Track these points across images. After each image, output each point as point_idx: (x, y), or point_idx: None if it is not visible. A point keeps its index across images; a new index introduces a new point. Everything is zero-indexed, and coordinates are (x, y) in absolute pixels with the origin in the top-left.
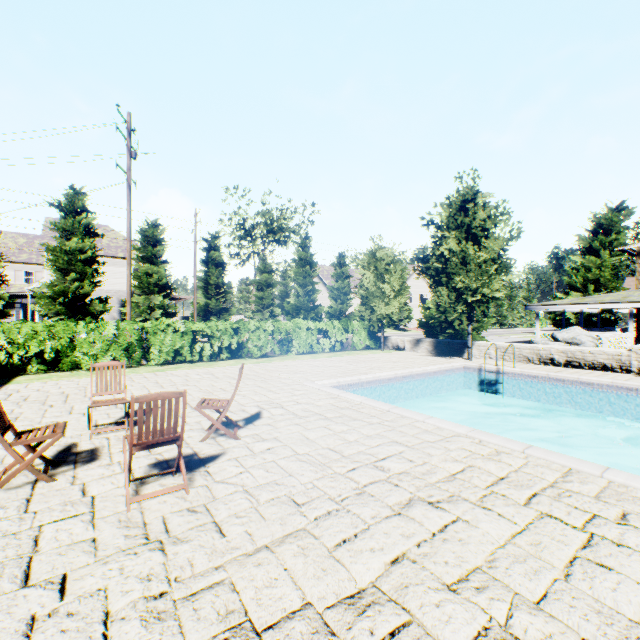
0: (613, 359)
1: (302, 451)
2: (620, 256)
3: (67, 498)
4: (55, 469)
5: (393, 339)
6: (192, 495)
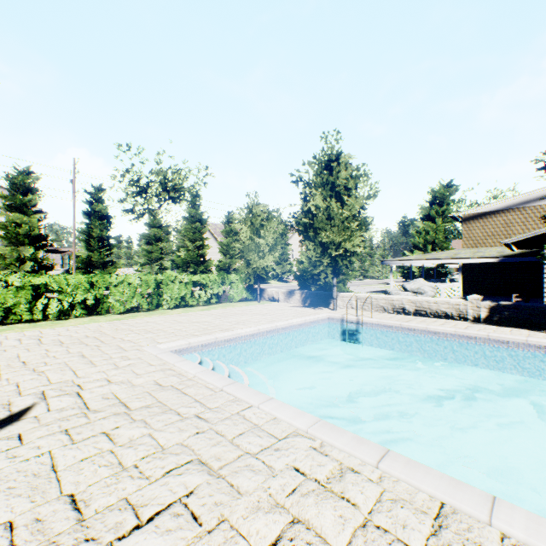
0: (453, 308)
1: (5, 515)
2: (449, 223)
3: None
4: None
5: (269, 291)
6: None
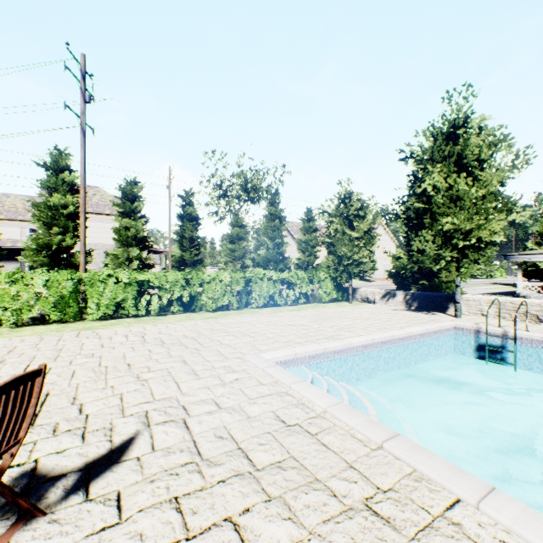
0: None
1: None
2: None
3: None
4: None
5: (362, 291)
6: None
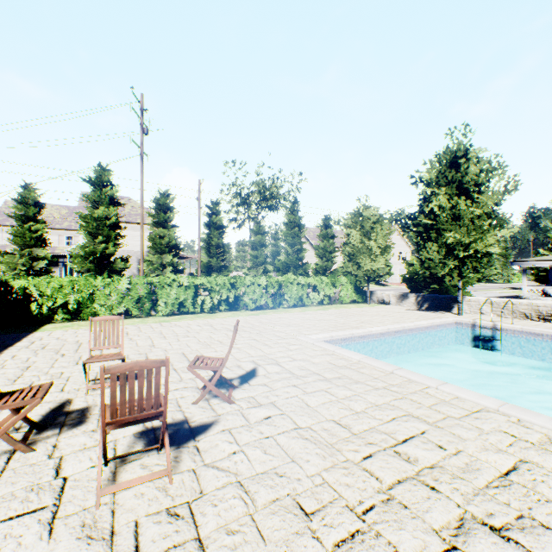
0: None
1: (303, 423)
2: None
3: (36, 479)
4: (39, 434)
5: (378, 293)
6: (175, 486)
